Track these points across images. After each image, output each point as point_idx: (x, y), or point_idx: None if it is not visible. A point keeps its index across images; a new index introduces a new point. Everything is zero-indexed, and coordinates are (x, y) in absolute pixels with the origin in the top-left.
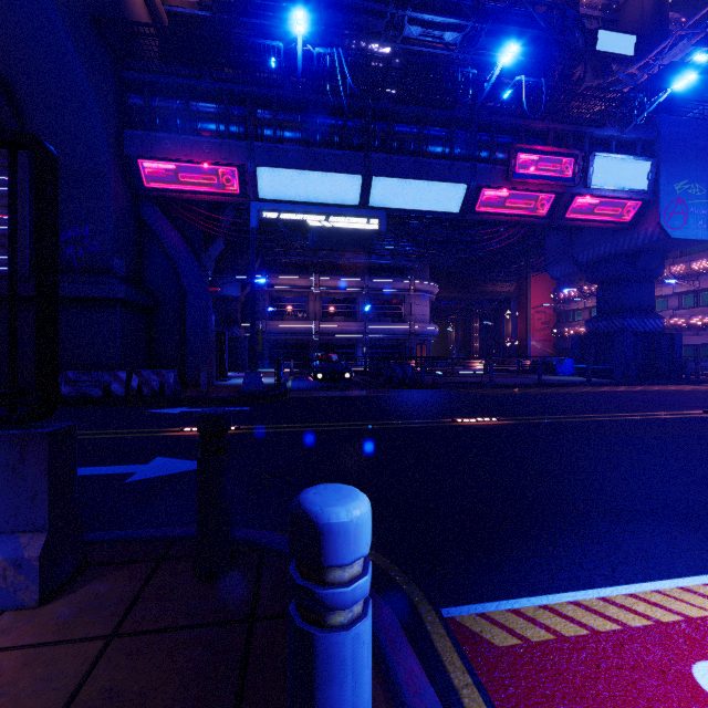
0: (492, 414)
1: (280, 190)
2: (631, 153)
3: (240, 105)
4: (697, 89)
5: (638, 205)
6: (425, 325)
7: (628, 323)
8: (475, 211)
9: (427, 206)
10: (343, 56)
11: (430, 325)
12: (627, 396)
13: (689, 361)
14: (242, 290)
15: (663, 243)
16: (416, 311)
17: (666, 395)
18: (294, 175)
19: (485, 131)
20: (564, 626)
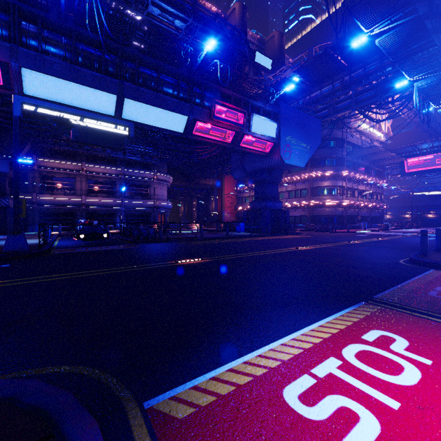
0: (200, 256)
1: (45, 91)
2: (269, 117)
3: (4, 12)
4: (295, 93)
5: (272, 144)
6: (164, 202)
7: (268, 204)
8: (192, 134)
9: (163, 125)
10: (100, 6)
11: (167, 202)
12: (267, 242)
13: (292, 223)
14: (11, 167)
15: (282, 165)
16: (158, 193)
17: (283, 240)
18: (59, 82)
19: (198, 87)
20: (223, 388)
